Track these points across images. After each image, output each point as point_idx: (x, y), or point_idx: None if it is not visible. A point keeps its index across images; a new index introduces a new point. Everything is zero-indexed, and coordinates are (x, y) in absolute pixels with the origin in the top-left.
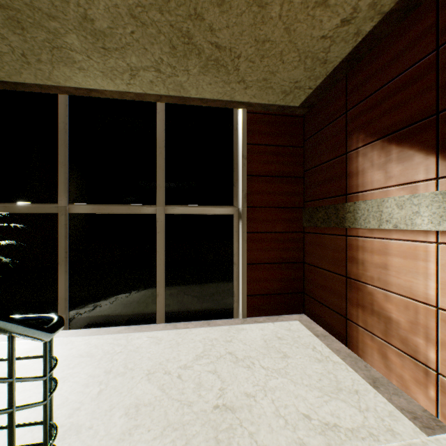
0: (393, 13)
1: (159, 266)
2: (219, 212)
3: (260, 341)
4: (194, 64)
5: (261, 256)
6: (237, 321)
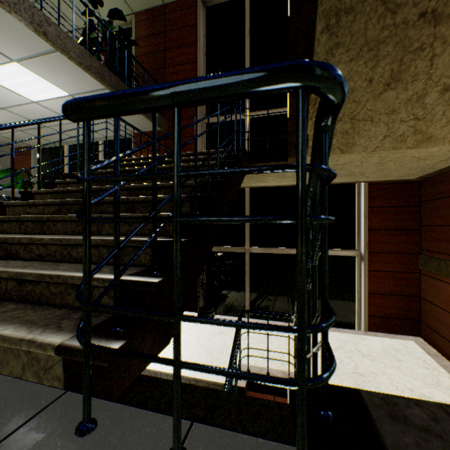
0: None
1: None
2: (345, 254)
3: (380, 348)
4: None
5: (380, 288)
6: (360, 332)
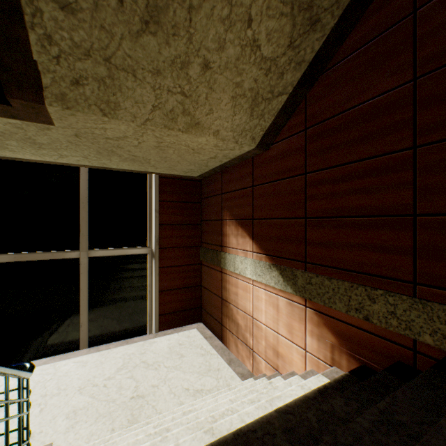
0: (236, 159)
1: (83, 301)
2: (137, 252)
3: (167, 349)
4: (116, 158)
5: (170, 284)
6: (151, 336)
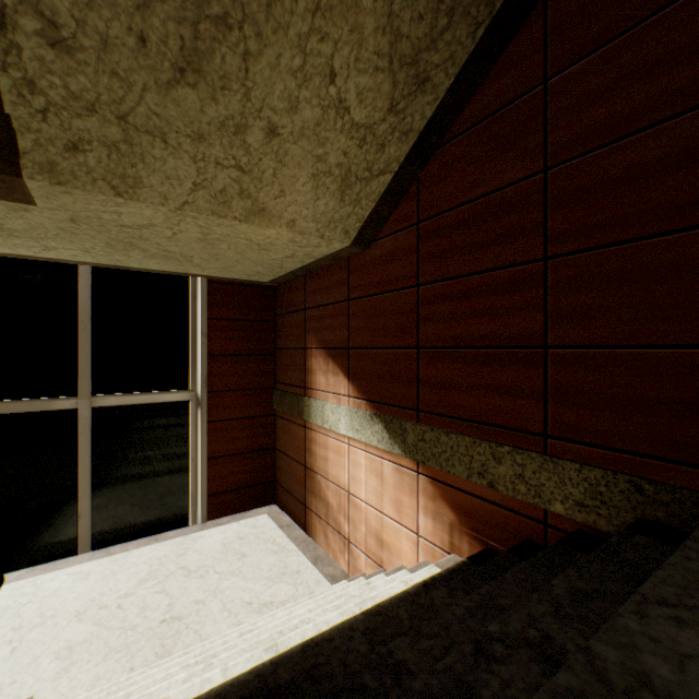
0: (325, 259)
1: (83, 478)
2: (172, 398)
3: (220, 546)
4: (137, 254)
5: (226, 447)
6: (195, 528)
